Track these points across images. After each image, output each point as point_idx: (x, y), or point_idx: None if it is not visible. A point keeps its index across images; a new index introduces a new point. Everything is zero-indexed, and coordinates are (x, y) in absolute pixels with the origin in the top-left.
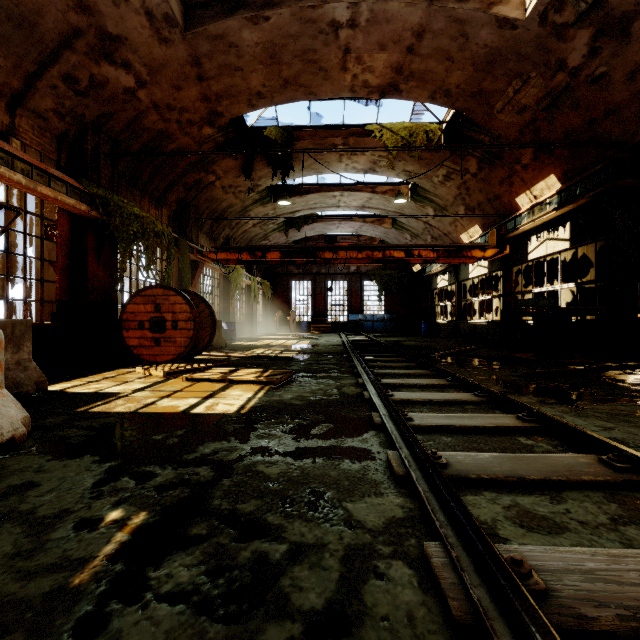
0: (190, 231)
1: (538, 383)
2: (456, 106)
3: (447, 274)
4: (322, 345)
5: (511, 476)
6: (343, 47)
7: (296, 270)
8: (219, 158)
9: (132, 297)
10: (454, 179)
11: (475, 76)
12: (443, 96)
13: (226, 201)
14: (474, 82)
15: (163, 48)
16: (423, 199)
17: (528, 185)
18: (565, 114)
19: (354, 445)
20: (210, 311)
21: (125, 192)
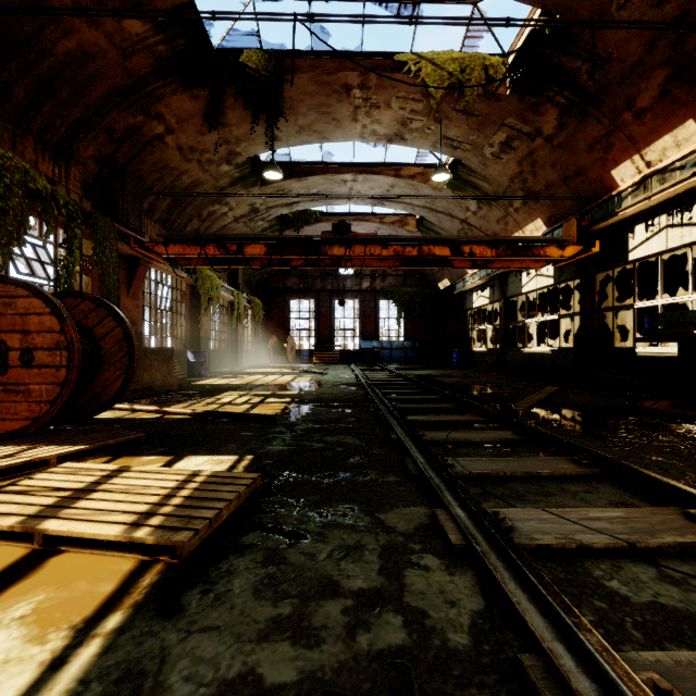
0: (125, 211)
1: None
2: (548, 0)
3: (488, 289)
4: (329, 384)
5: None
6: None
7: (295, 286)
8: (165, 91)
9: None
10: (516, 149)
11: None
12: None
13: (188, 174)
14: None
15: None
16: (465, 185)
17: (639, 145)
18: None
19: None
20: (124, 331)
21: None
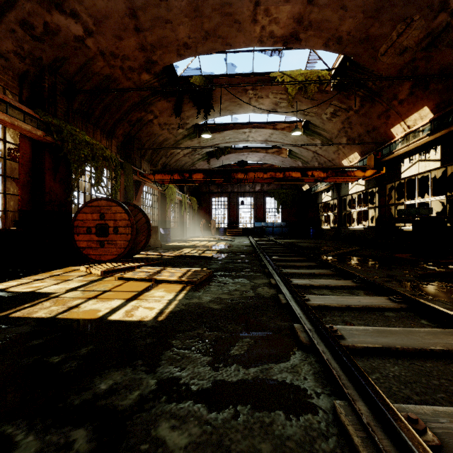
0: (134, 158)
1: (437, 284)
2: (346, 52)
3: (330, 191)
4: (235, 246)
5: None
6: (254, 0)
7: (216, 190)
8: (155, 100)
9: (82, 207)
10: (339, 115)
11: (364, 23)
12: (335, 43)
13: (162, 136)
14: (363, 28)
15: (105, 0)
16: (313, 133)
17: (403, 117)
18: (442, 52)
19: (283, 379)
20: (146, 219)
21: (80, 125)
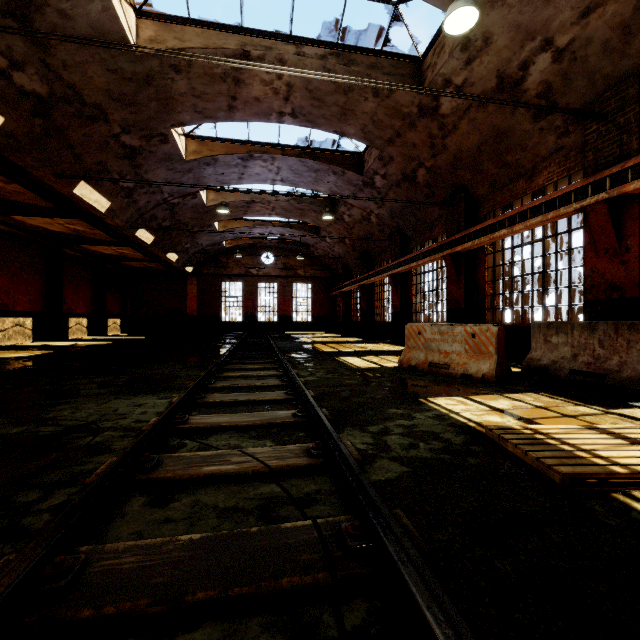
0: None
1: None
2: None
3: None
4: None
5: (260, 379)
6: None
7: None
8: None
9: None
10: None
11: None
12: None
13: None
14: None
15: None
16: None
17: None
18: None
19: (321, 388)
20: None
21: None
